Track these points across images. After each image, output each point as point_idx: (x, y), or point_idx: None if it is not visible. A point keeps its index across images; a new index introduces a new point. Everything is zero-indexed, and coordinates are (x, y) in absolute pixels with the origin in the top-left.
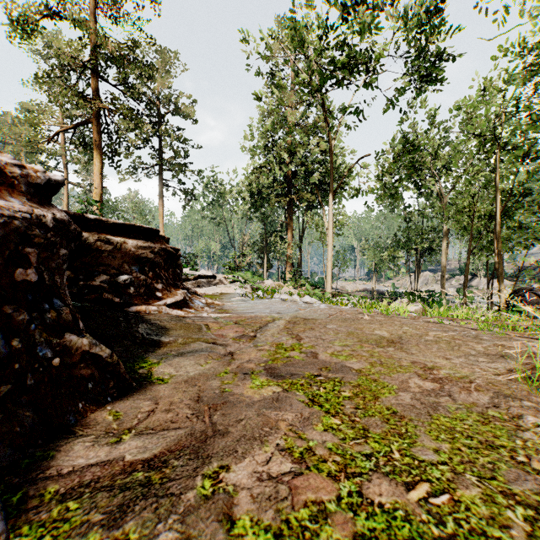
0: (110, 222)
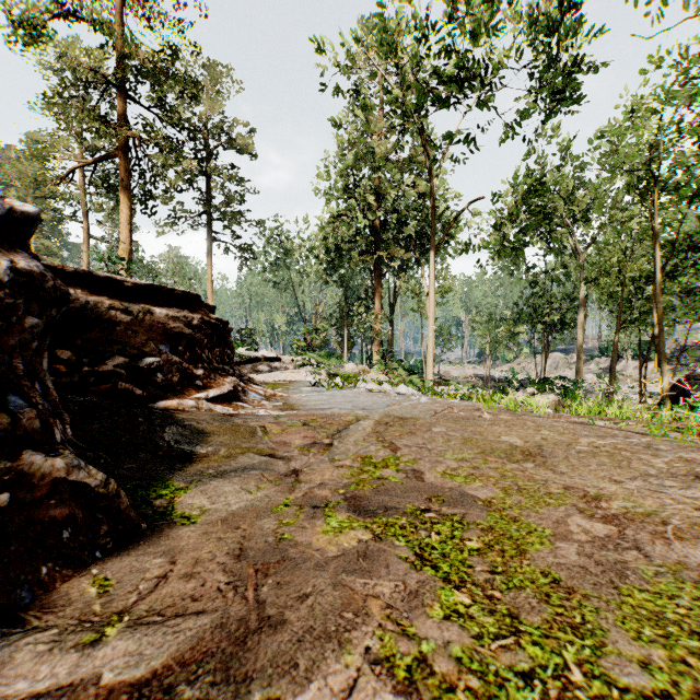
0: (128, 283)
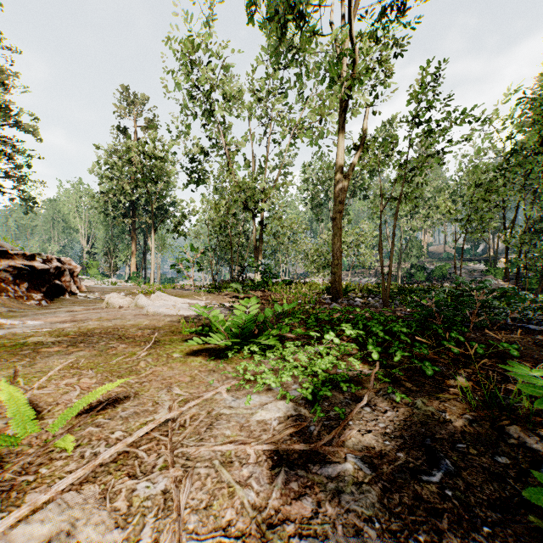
0: None
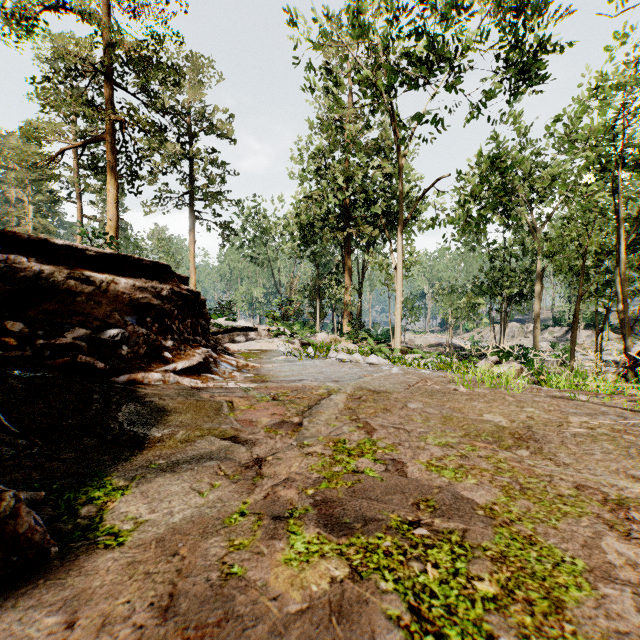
0: (91, 251)
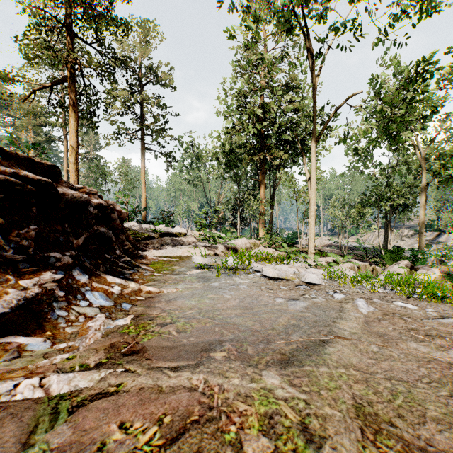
0: None
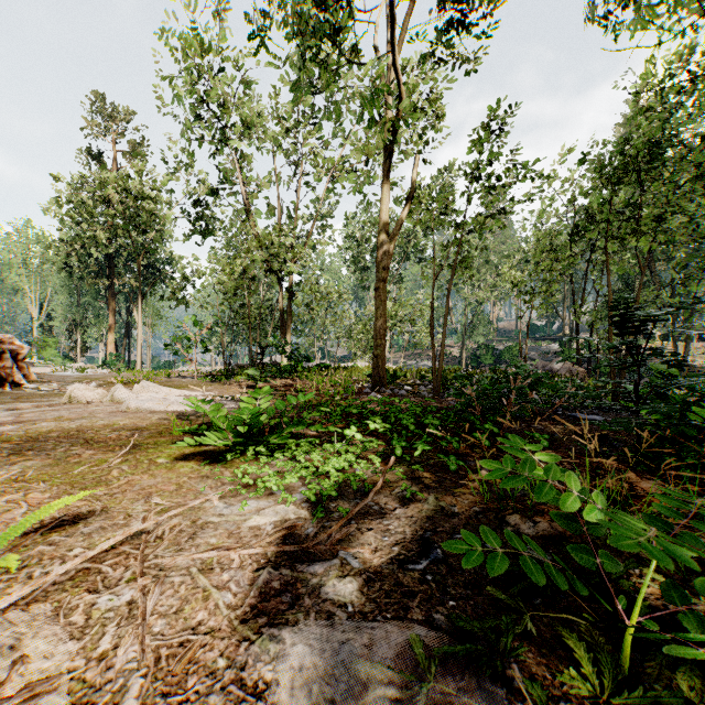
0: None
